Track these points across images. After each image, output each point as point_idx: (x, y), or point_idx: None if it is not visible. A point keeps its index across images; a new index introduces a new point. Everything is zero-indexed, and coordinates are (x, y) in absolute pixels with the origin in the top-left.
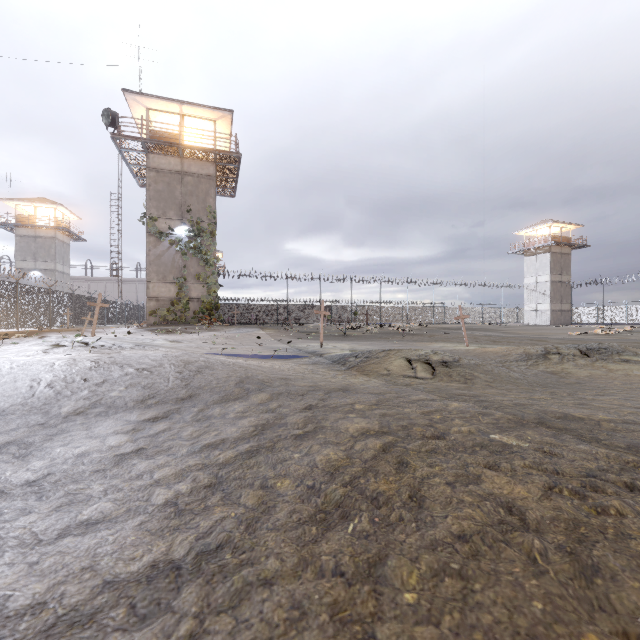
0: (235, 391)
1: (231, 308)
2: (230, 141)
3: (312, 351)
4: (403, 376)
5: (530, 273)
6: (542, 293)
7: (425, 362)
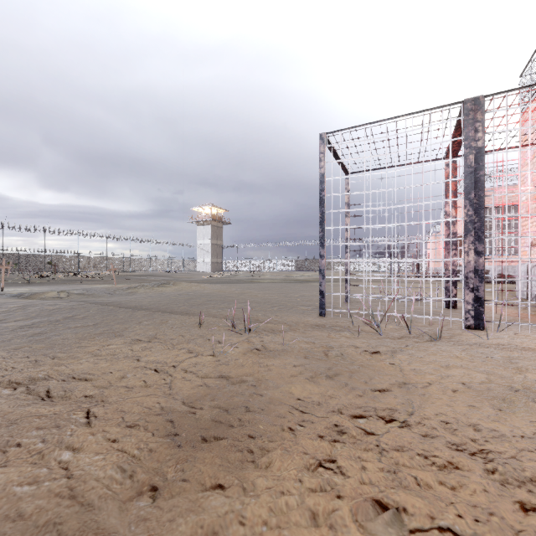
0: None
1: None
2: None
3: None
4: (52, 298)
5: (200, 237)
6: (207, 251)
7: (66, 291)
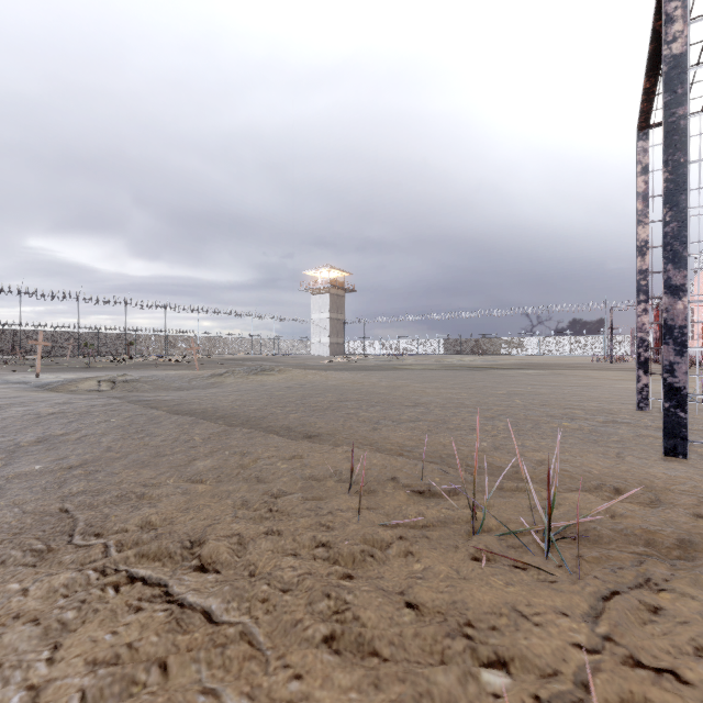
0: None
1: None
2: None
3: (22, 381)
4: (88, 390)
5: (316, 310)
6: (324, 328)
7: (112, 380)
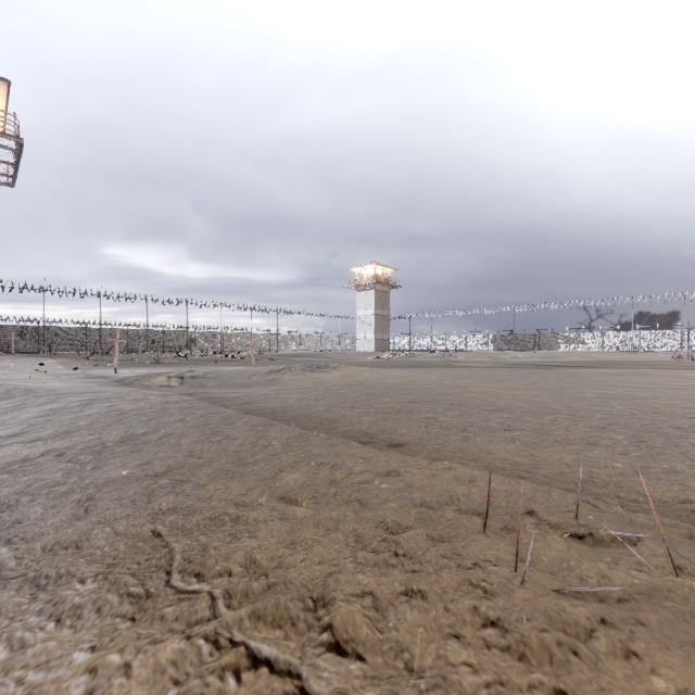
0: (3, 395)
1: (8, 331)
2: (5, 115)
3: (103, 376)
4: (160, 385)
5: (361, 306)
6: (369, 324)
7: (180, 376)
